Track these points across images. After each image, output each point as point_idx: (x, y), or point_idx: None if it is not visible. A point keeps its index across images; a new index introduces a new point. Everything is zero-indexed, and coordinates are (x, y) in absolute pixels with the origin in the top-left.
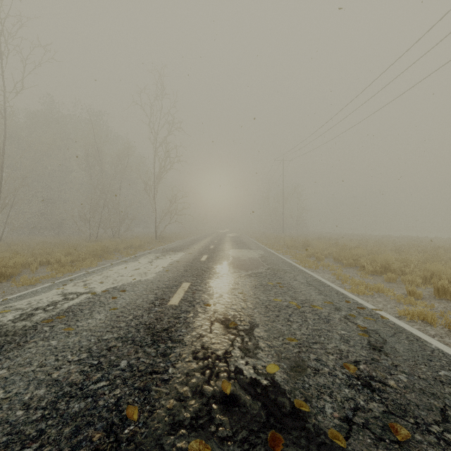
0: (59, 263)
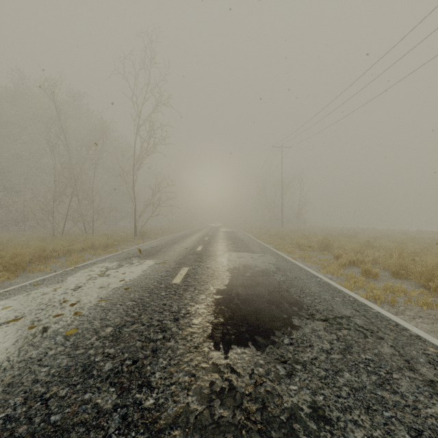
0: None
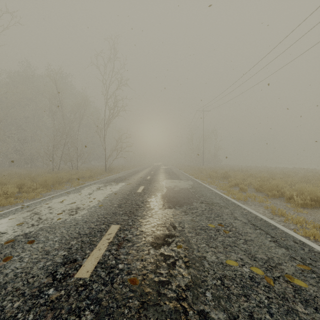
0: (6, 194)
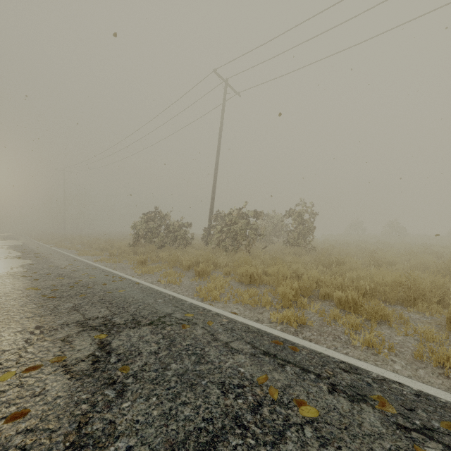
0: None
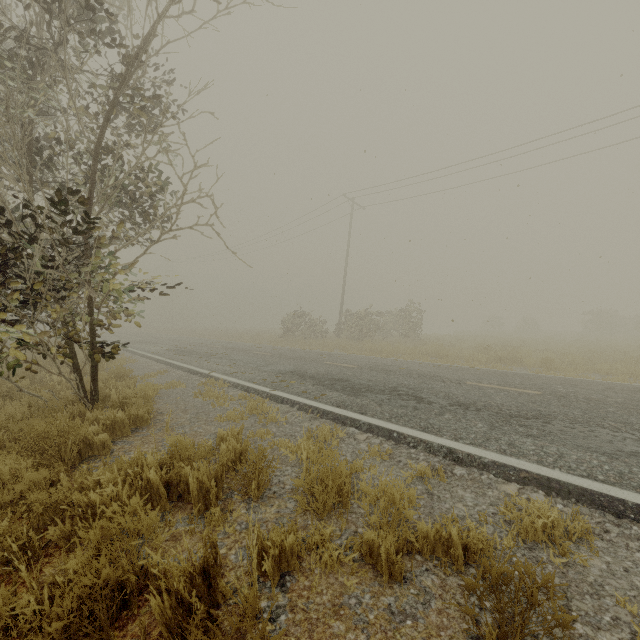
0: None
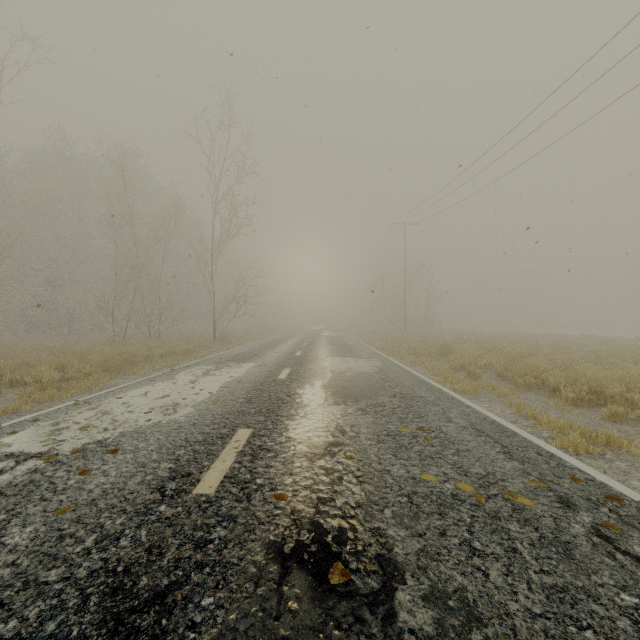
0: (39, 383)
